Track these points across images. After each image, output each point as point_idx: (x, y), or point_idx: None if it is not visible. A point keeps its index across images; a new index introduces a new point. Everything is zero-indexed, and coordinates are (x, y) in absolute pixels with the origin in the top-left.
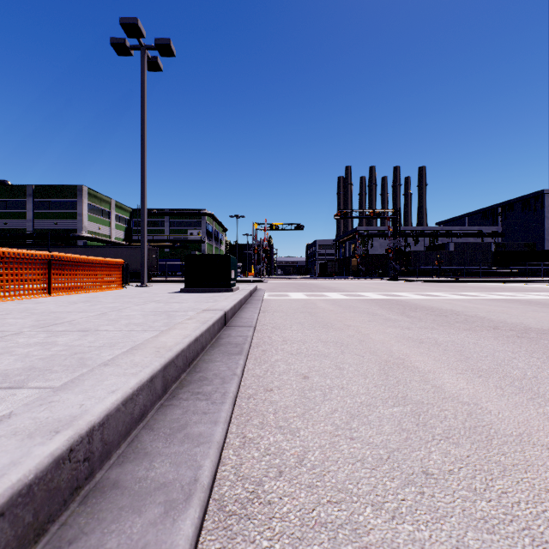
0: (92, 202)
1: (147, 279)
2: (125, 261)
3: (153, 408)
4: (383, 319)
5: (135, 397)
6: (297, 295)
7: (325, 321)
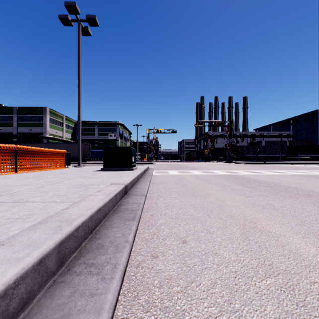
0: (52, 116)
1: (84, 162)
2: (71, 151)
3: (42, 288)
4: (231, 189)
5: (10, 291)
6: (173, 172)
7: (193, 190)
